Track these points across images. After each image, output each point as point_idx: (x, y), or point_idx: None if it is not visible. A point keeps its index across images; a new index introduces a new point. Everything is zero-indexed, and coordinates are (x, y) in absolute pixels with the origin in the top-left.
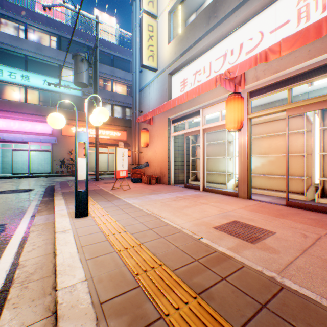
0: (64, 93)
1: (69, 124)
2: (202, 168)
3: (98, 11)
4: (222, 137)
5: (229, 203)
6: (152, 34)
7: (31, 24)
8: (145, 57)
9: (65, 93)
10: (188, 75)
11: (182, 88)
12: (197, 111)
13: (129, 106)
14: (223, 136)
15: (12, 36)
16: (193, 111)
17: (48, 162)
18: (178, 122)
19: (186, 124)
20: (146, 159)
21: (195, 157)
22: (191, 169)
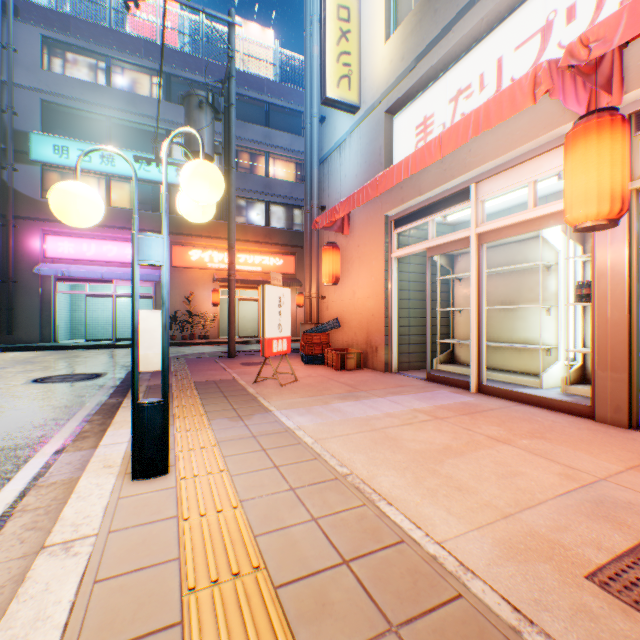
0: (176, 184)
1: (185, 244)
2: (476, 334)
3: (240, 20)
4: (524, 255)
5: (579, 441)
6: (347, 27)
7: (118, 57)
8: (331, 80)
9: (178, 185)
10: (435, 105)
11: (420, 139)
12: (461, 189)
13: (299, 204)
14: (527, 254)
15: (85, 83)
16: (450, 192)
17: None
18: (408, 224)
19: (430, 227)
20: (333, 311)
21: (450, 307)
22: (439, 335)
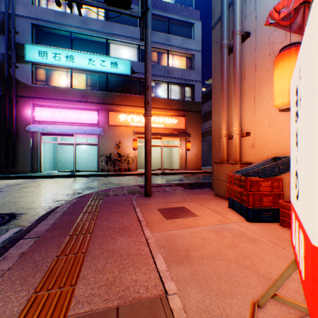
0: (111, 72)
1: (116, 111)
2: None
3: None
4: None
5: None
6: None
7: None
8: None
9: (112, 73)
10: None
11: None
12: None
13: (187, 83)
14: None
15: (57, 12)
16: None
17: (97, 158)
18: None
19: None
20: (266, 149)
21: None
22: None
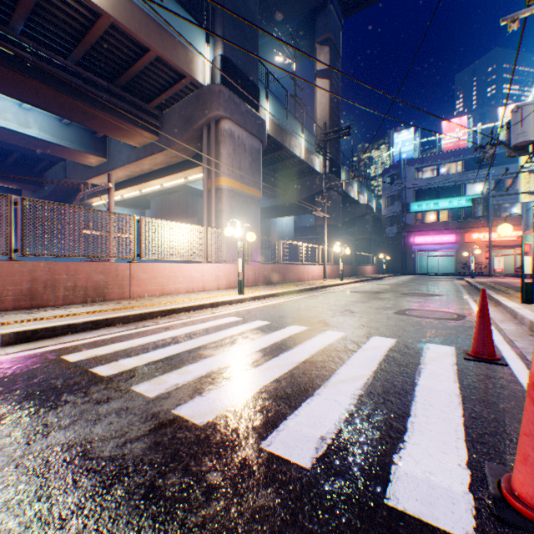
0: (464, 207)
1: (469, 232)
2: None
3: (501, 108)
4: None
5: None
6: (527, 180)
7: (439, 163)
8: (520, 198)
9: (465, 207)
10: None
11: None
12: None
13: None
14: None
15: (426, 179)
16: None
17: (449, 265)
18: None
19: None
20: None
21: None
22: None
